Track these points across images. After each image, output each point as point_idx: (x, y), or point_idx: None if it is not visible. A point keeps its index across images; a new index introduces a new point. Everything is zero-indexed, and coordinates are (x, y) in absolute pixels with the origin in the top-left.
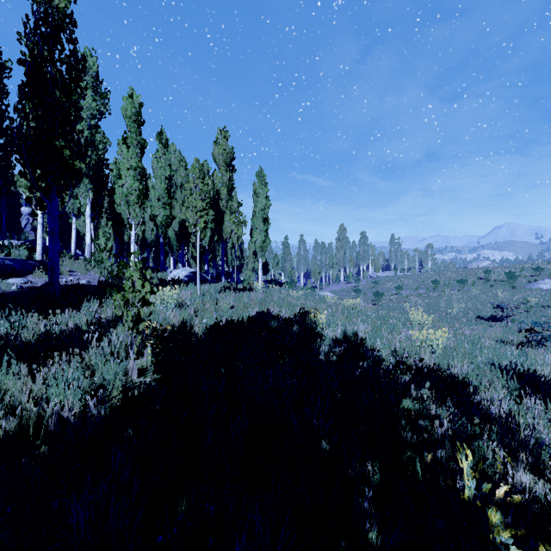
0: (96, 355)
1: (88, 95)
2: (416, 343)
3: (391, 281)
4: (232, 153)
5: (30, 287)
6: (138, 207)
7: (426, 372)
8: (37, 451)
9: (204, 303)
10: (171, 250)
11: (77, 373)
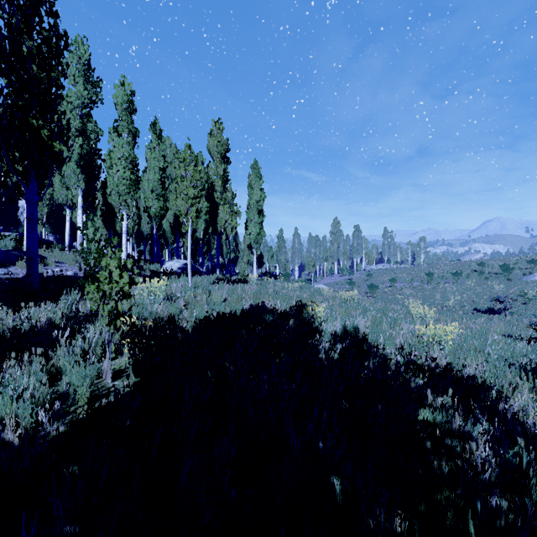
0: (65, 356)
1: (79, 83)
2: (422, 338)
3: (384, 273)
4: (226, 145)
5: (10, 278)
6: (129, 197)
7: (438, 372)
8: None
9: (196, 295)
10: (166, 242)
11: (34, 379)
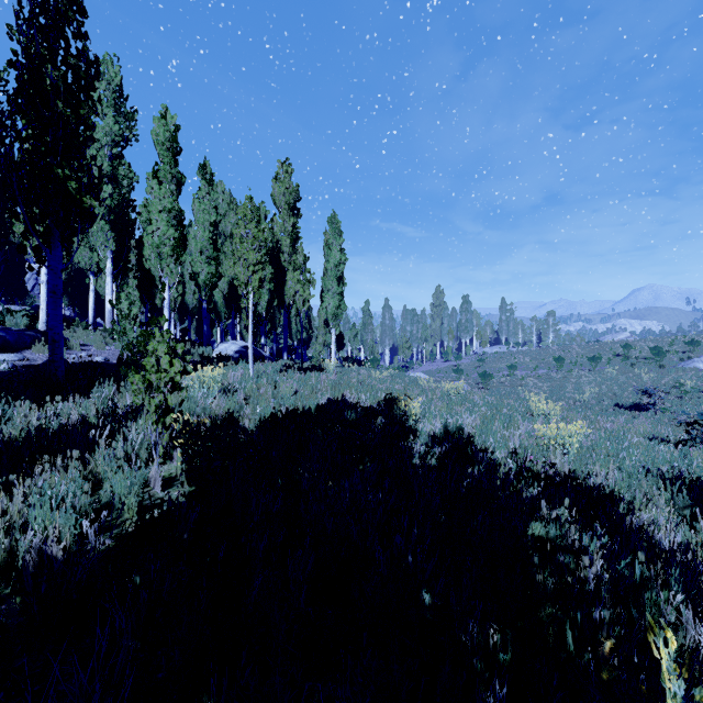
0: (105, 460)
1: (108, 115)
2: (542, 440)
3: (501, 358)
4: (296, 193)
5: (26, 365)
6: (173, 261)
7: (559, 481)
8: (3, 605)
9: (259, 387)
10: (218, 318)
11: (74, 486)
